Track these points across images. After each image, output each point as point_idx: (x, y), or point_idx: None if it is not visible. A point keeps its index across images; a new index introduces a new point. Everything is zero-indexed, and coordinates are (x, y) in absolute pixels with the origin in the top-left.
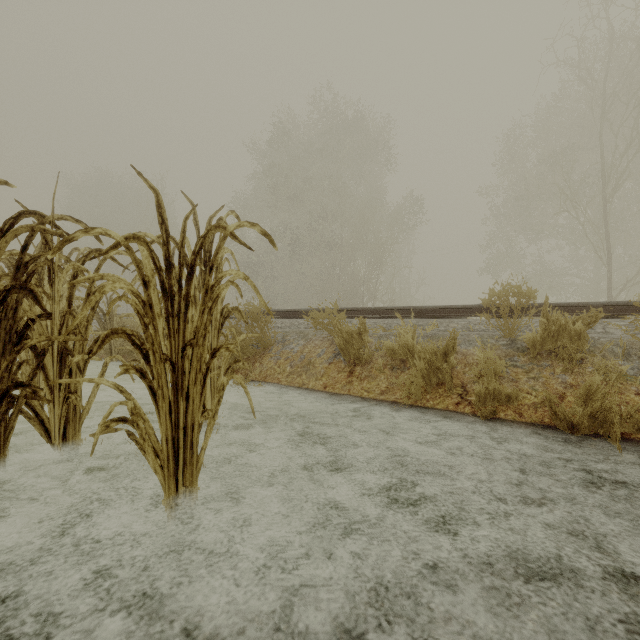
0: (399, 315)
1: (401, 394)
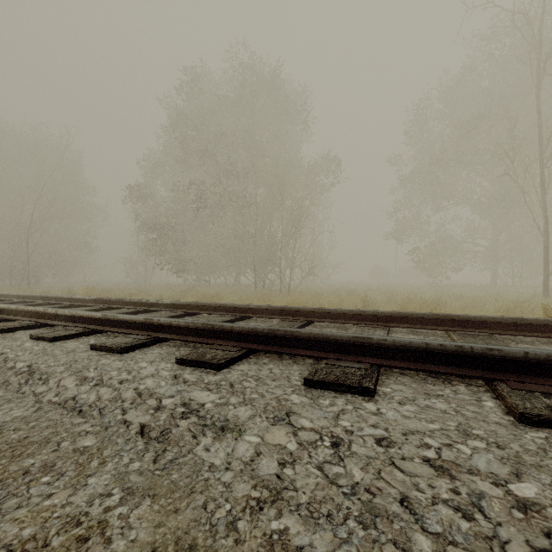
0: None
1: None
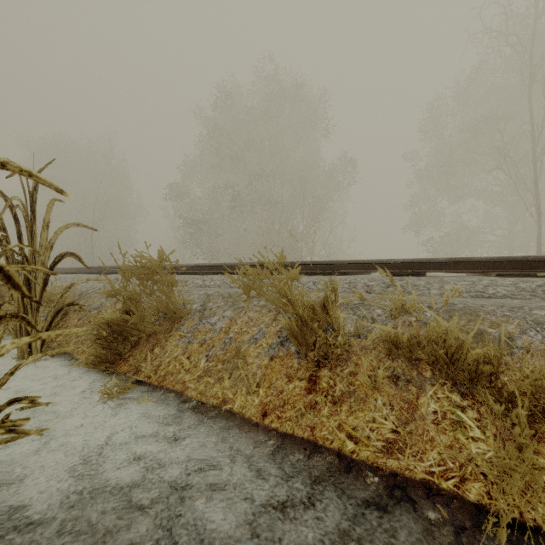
0: (387, 273)
1: (438, 458)
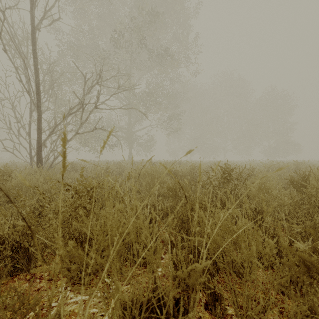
0: None
1: None
